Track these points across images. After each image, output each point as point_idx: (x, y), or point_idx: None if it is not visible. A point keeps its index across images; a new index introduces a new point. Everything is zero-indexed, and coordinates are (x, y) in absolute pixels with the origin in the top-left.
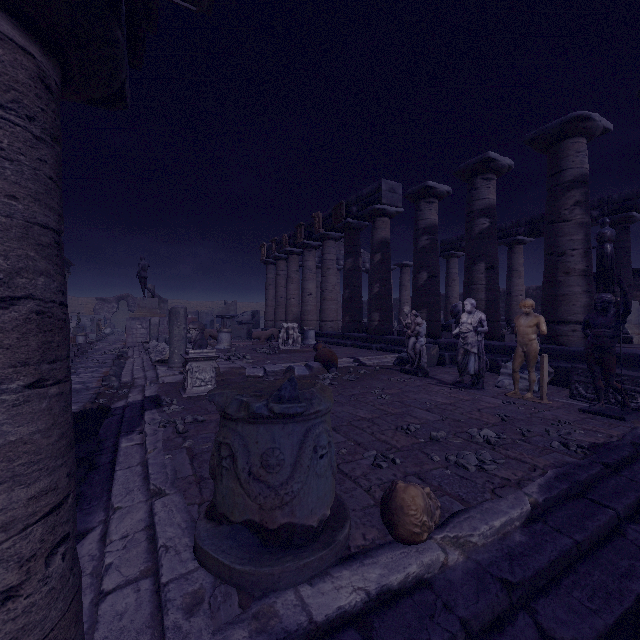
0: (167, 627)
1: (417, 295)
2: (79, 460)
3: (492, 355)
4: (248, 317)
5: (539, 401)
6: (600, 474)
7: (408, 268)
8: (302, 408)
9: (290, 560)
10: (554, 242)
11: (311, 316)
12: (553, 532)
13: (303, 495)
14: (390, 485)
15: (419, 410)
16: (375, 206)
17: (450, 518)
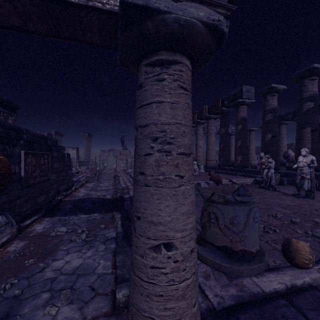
0: (200, 282)
1: (265, 146)
2: (125, 217)
3: (316, 180)
4: None
5: None
6: None
7: (253, 131)
8: (250, 199)
9: (246, 265)
10: None
11: (201, 158)
12: None
13: (249, 238)
14: (286, 239)
15: (278, 207)
16: (239, 100)
17: (319, 260)
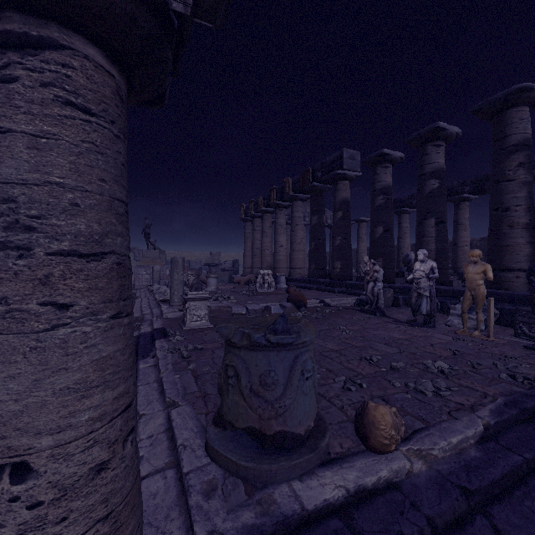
0: (191, 506)
1: (374, 246)
2: None
3: (441, 298)
4: (229, 265)
5: (486, 338)
6: None
7: (364, 223)
8: (293, 339)
9: (284, 460)
10: (499, 199)
11: (282, 264)
12: (504, 450)
13: (293, 409)
14: (362, 404)
15: (379, 344)
16: (337, 171)
17: (413, 434)
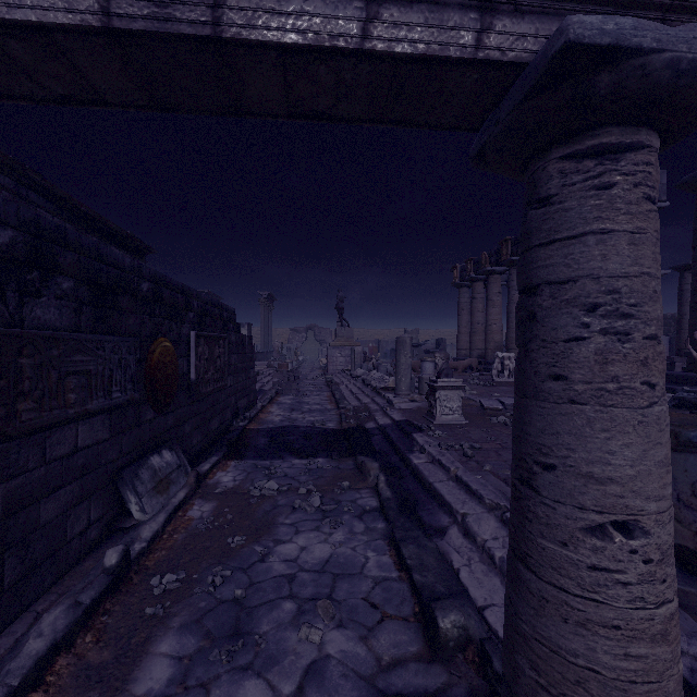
0: None
1: None
2: (390, 469)
3: None
4: (432, 345)
5: None
6: None
7: None
8: None
9: None
10: None
11: None
12: None
13: None
14: None
15: None
16: None
17: None
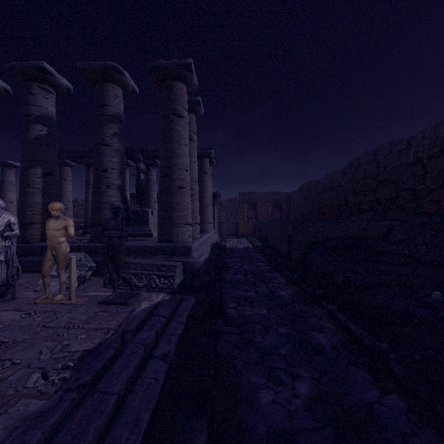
0: None
1: None
2: None
3: None
4: None
5: (67, 302)
6: (68, 410)
7: None
8: None
9: None
10: (99, 160)
11: None
12: None
13: None
14: None
15: None
16: None
17: None
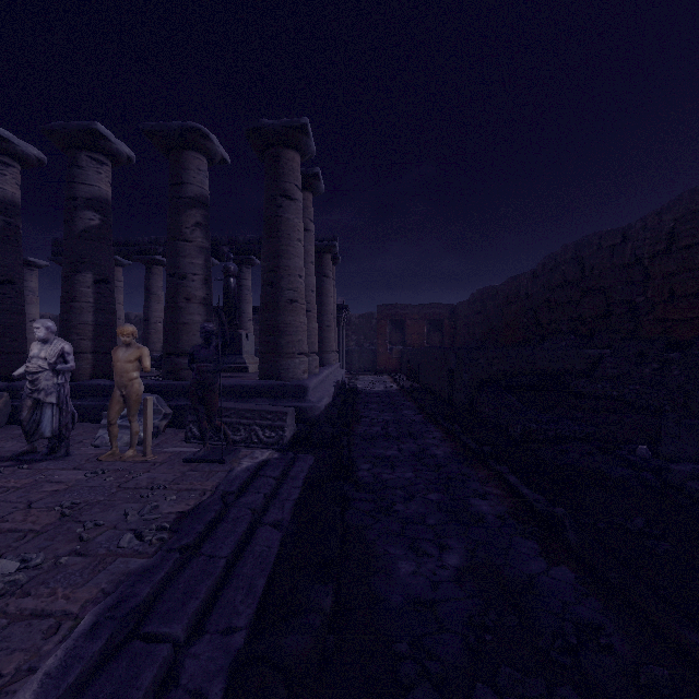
0: None
1: None
2: None
3: (101, 399)
4: None
5: (142, 459)
6: (173, 570)
7: None
8: None
9: None
10: (176, 262)
11: None
12: None
13: None
14: None
15: None
16: None
17: None
